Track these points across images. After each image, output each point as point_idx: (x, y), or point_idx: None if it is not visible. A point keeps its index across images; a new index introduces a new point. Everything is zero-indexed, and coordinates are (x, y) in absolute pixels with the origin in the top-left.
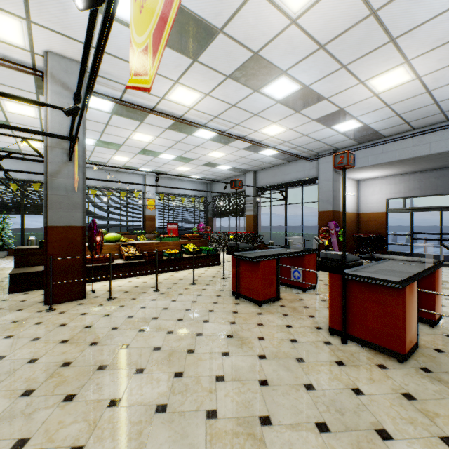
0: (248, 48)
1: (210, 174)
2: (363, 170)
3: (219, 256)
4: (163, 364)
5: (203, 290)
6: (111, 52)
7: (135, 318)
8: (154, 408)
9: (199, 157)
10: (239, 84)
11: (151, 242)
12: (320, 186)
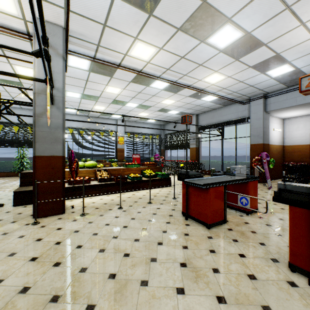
0: None
1: (163, 118)
2: (290, 109)
3: (170, 179)
4: (115, 300)
5: (158, 209)
6: (82, 14)
7: (99, 235)
8: None
9: (155, 104)
10: (188, 36)
11: (118, 168)
12: (252, 124)
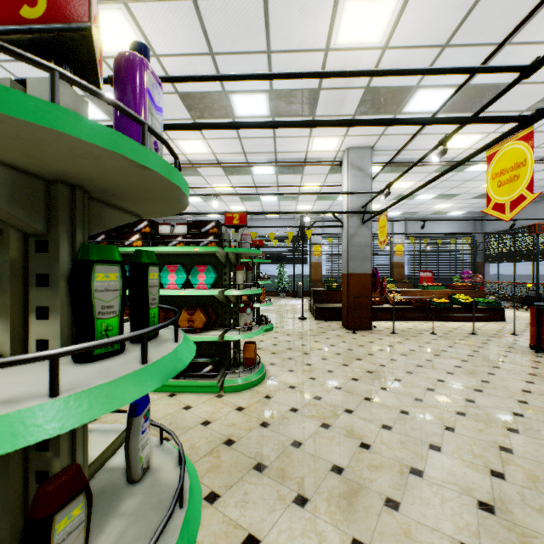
0: None
1: (481, 206)
2: None
3: (502, 311)
4: (468, 374)
5: (488, 341)
6: (396, 133)
7: (425, 347)
8: (472, 389)
9: (468, 191)
10: None
11: (414, 290)
12: None
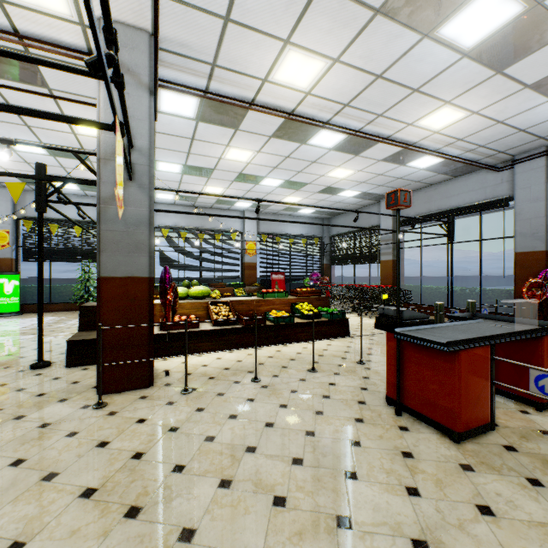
0: None
1: (327, 205)
2: None
3: (347, 322)
4: None
5: (331, 386)
6: None
7: (217, 443)
8: None
9: (315, 180)
10: (396, 25)
11: (249, 299)
12: (519, 211)
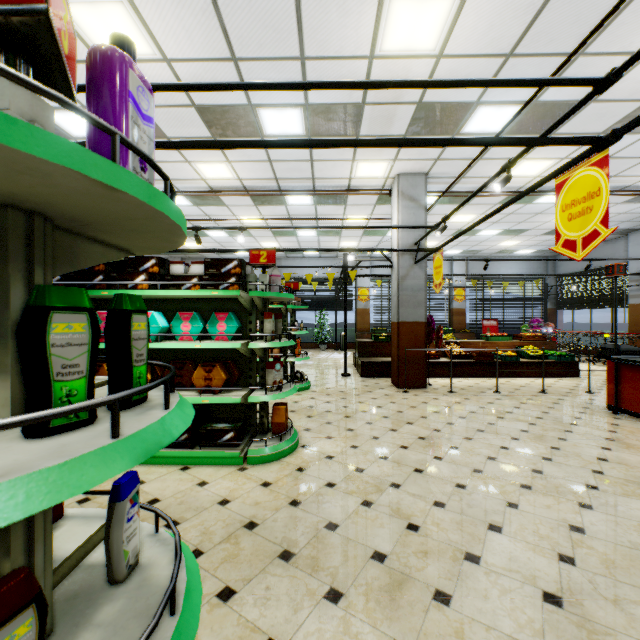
0: (635, 100)
1: (553, 244)
2: None
3: (576, 365)
4: (536, 440)
5: (560, 400)
6: (454, 158)
7: (487, 409)
8: (540, 457)
9: (538, 226)
10: None
11: (475, 341)
12: None
